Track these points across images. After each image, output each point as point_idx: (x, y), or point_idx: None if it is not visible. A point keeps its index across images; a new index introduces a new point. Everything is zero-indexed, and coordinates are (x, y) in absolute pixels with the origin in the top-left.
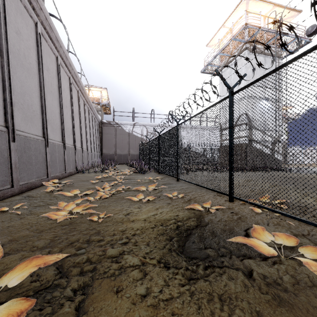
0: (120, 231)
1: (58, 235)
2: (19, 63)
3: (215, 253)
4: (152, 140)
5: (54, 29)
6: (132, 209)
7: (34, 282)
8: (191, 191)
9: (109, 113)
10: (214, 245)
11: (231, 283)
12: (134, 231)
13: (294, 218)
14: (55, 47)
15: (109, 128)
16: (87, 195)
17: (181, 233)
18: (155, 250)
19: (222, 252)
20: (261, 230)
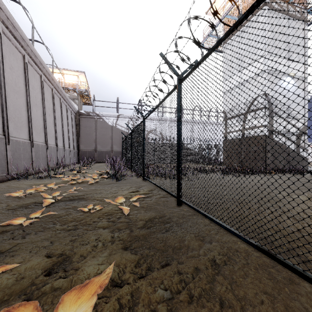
0: None
1: None
2: None
3: None
4: (135, 130)
5: None
6: None
7: None
8: None
9: (90, 103)
10: None
11: None
12: None
13: None
14: None
15: (88, 119)
16: None
17: None
18: None
19: None
20: None
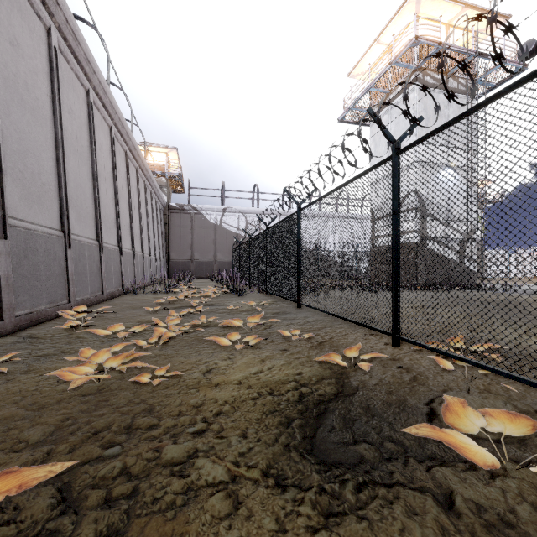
0: (191, 405)
1: (73, 414)
2: (16, 98)
3: (376, 454)
4: (254, 238)
5: (81, 42)
6: (216, 361)
7: (5, 525)
8: (323, 327)
9: (182, 190)
10: (372, 436)
11: (413, 525)
12: (219, 405)
13: (518, 379)
14: (84, 73)
15: (182, 216)
16: (137, 335)
17: (307, 410)
18: (259, 447)
19: (389, 452)
20: (461, 406)
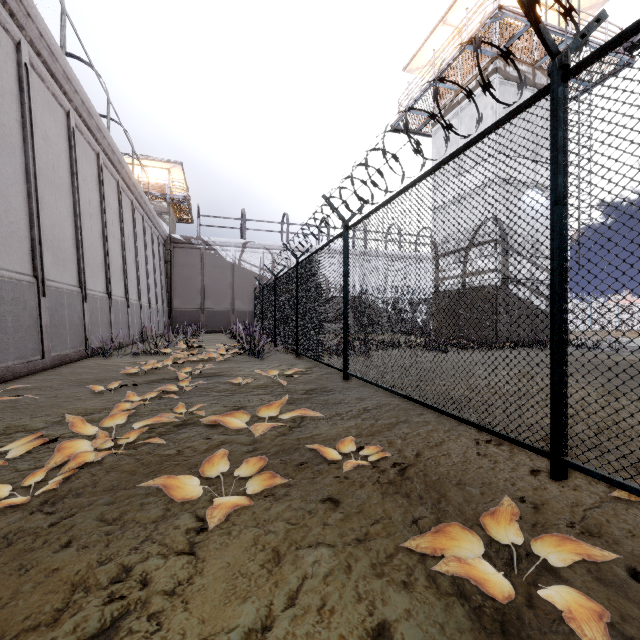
0: None
1: None
2: None
3: None
4: (281, 277)
5: None
6: (150, 563)
7: None
8: (395, 424)
9: (190, 219)
10: None
11: None
12: None
13: None
14: (8, 11)
15: (188, 252)
16: (26, 455)
17: None
18: None
19: None
20: None
